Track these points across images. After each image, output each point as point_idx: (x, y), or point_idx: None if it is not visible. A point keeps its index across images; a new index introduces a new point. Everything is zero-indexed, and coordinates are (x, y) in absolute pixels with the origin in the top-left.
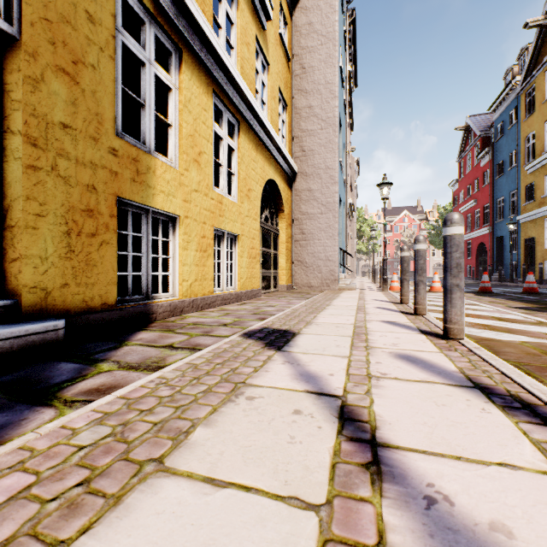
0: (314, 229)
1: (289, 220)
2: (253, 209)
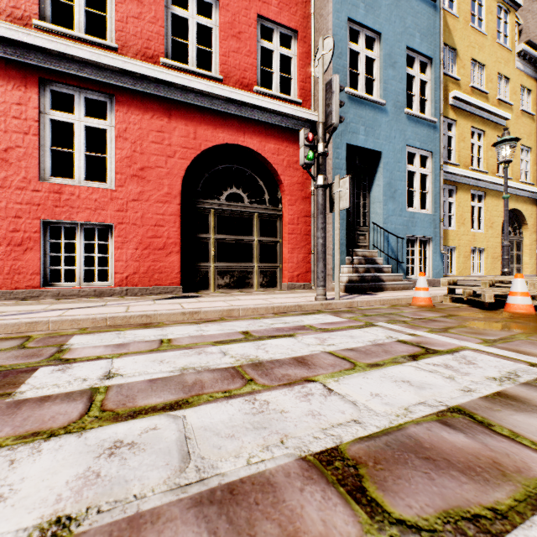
0: None
1: (533, 228)
2: (495, 232)
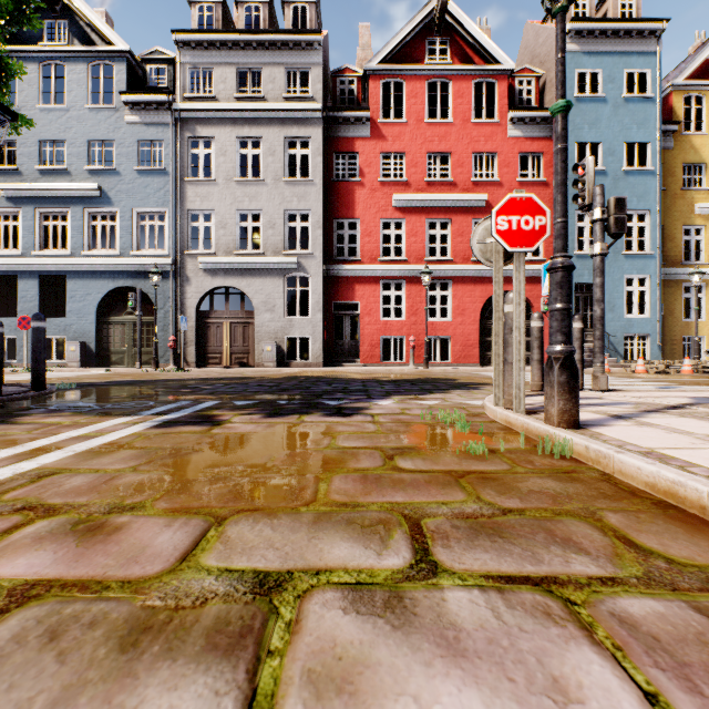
0: None
1: None
2: None
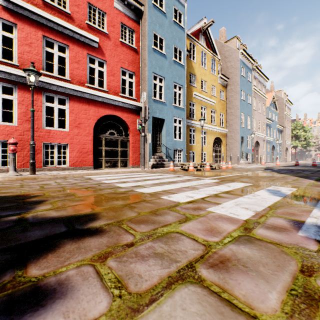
0: (232, 147)
1: (225, 144)
2: (210, 146)
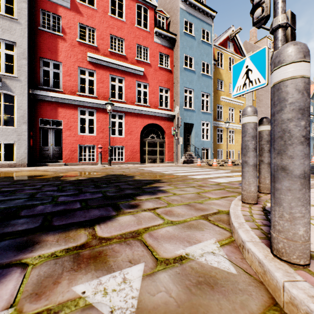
0: None
1: None
2: (238, 144)
